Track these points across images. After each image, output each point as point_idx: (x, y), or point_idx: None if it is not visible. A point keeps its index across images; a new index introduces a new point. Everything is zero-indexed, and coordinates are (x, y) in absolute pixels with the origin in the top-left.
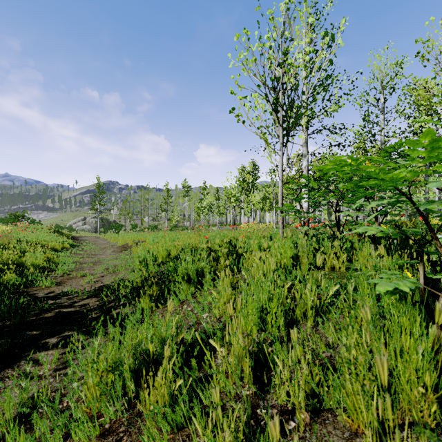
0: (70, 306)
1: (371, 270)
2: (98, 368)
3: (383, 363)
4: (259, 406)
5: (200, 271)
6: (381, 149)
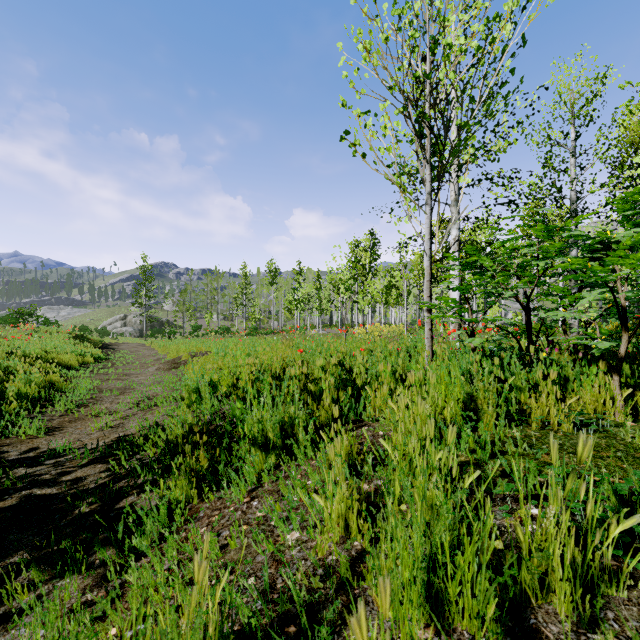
0: (53, 482)
1: None
2: None
3: None
4: None
5: (286, 425)
6: (571, 211)
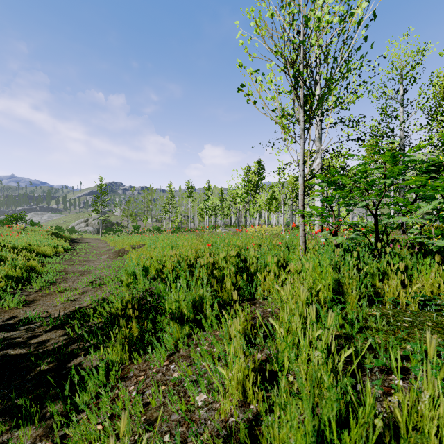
0: (23, 344)
1: None
2: None
3: None
4: None
5: (197, 304)
6: (400, 145)
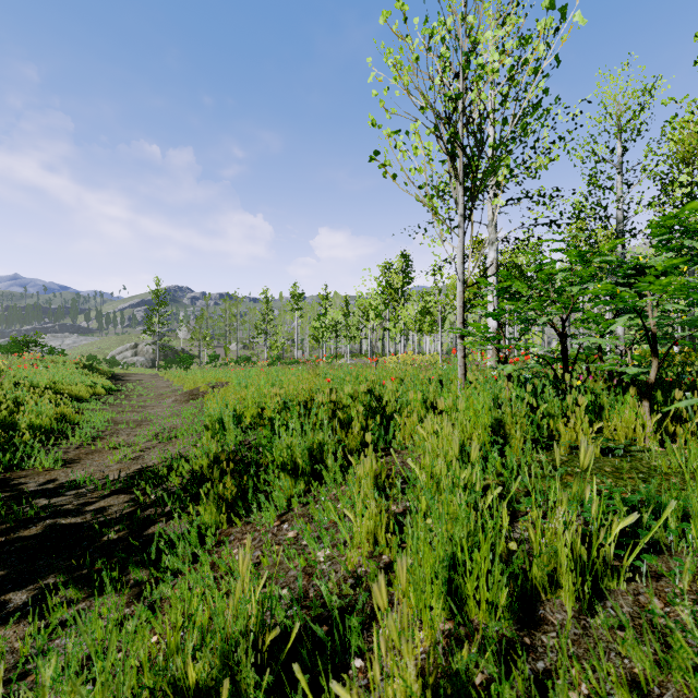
0: (76, 512)
1: None
2: None
3: None
4: None
5: (315, 452)
6: (617, 232)
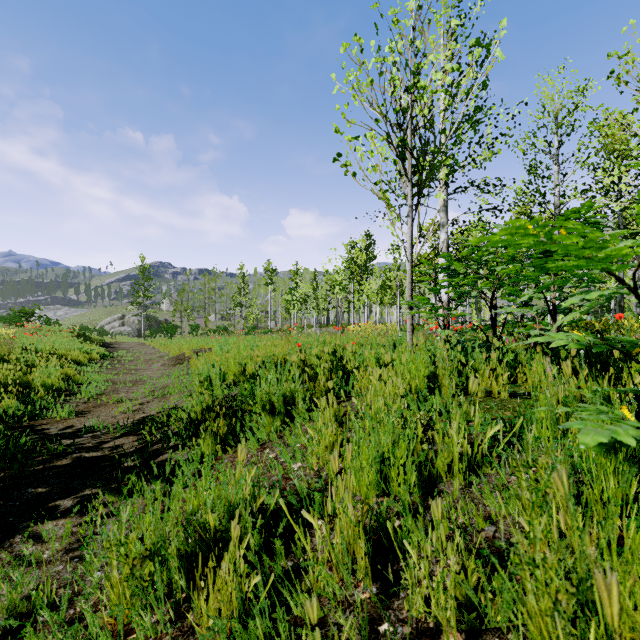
0: (96, 448)
1: (553, 399)
2: (128, 554)
3: (612, 586)
4: (382, 620)
5: (289, 397)
6: (554, 215)
